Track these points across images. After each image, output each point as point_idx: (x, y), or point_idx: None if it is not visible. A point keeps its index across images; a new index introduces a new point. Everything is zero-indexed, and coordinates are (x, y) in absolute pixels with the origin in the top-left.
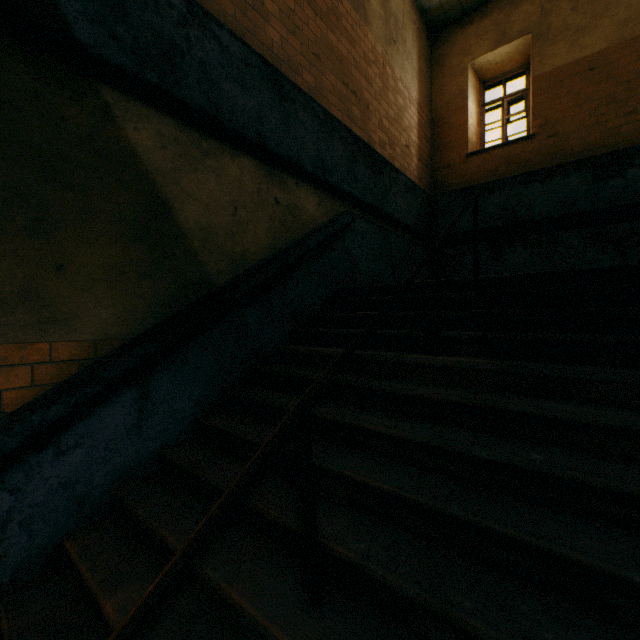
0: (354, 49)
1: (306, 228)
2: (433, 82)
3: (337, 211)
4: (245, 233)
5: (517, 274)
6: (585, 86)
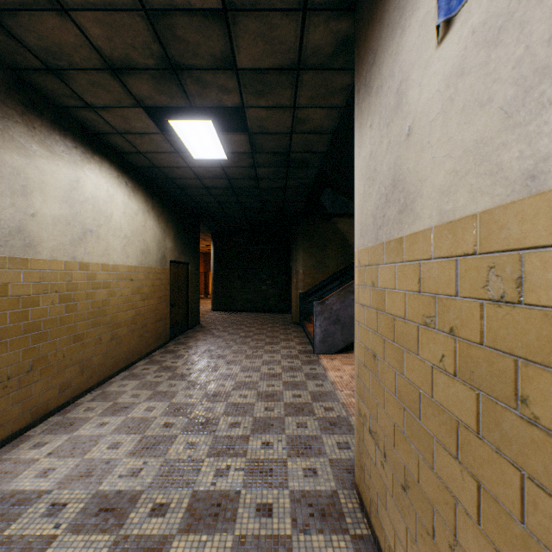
0: None
1: None
2: None
3: None
4: None
5: None
6: None
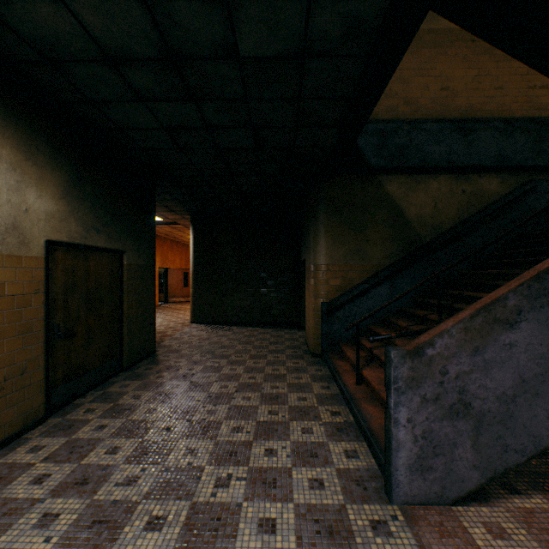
0: None
1: (488, 201)
2: None
3: (521, 181)
4: (441, 214)
5: None
6: None
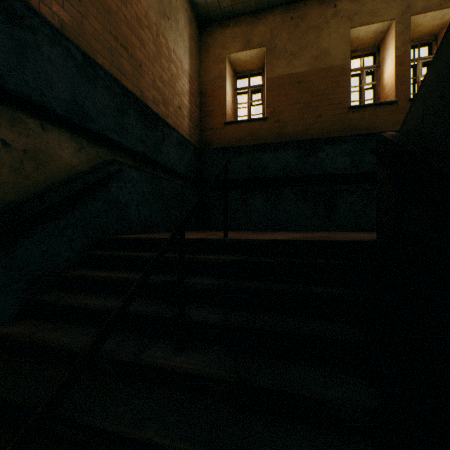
0: (125, 6)
1: (58, 176)
2: (202, 62)
3: (104, 158)
4: None
5: (257, 240)
6: (296, 92)
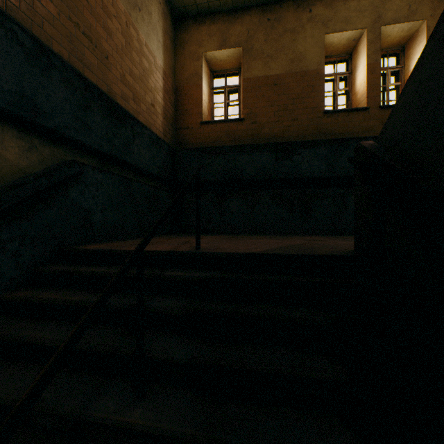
0: None
1: (1, 180)
2: (177, 59)
3: (61, 159)
4: None
5: (231, 253)
6: (272, 95)
